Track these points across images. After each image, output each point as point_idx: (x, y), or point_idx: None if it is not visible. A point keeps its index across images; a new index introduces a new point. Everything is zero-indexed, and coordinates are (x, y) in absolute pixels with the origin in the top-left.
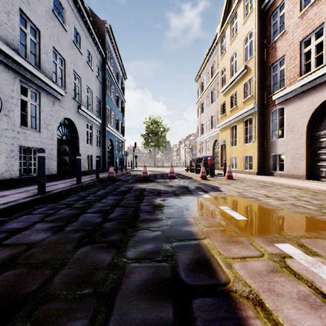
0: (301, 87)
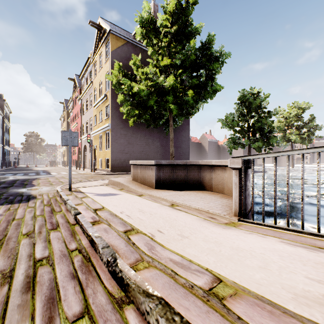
0: None
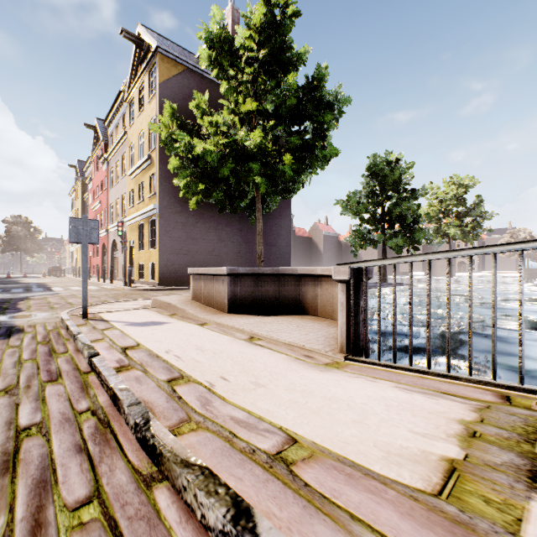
0: None
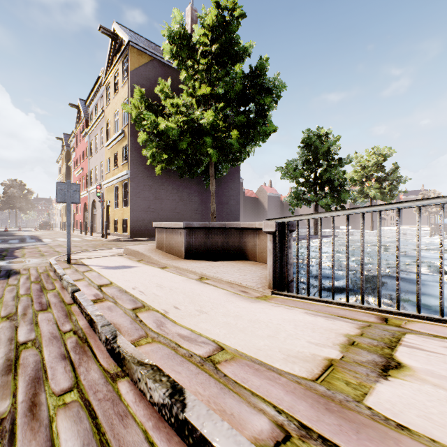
0: None
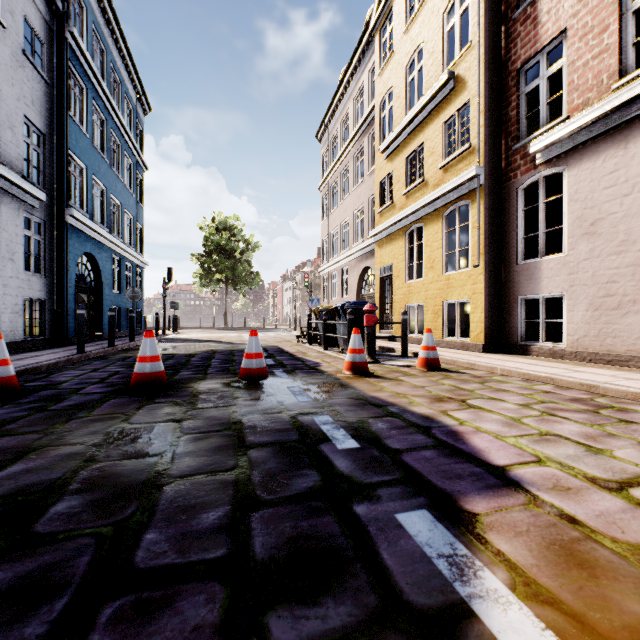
0: (627, 106)
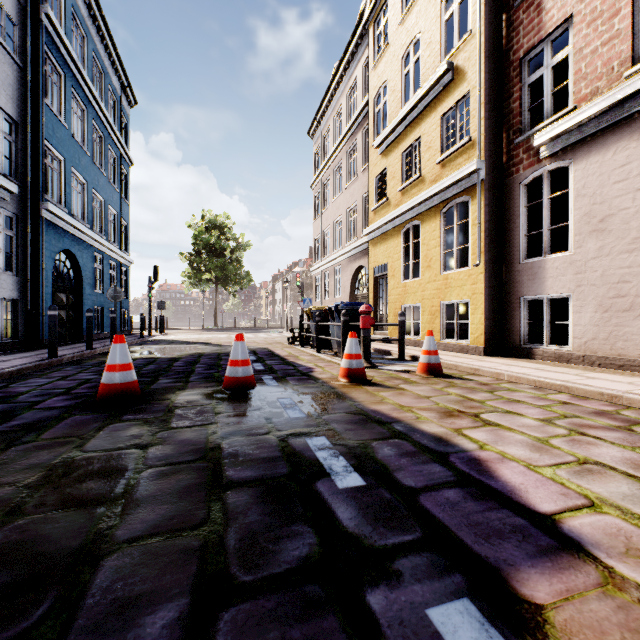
0: None
